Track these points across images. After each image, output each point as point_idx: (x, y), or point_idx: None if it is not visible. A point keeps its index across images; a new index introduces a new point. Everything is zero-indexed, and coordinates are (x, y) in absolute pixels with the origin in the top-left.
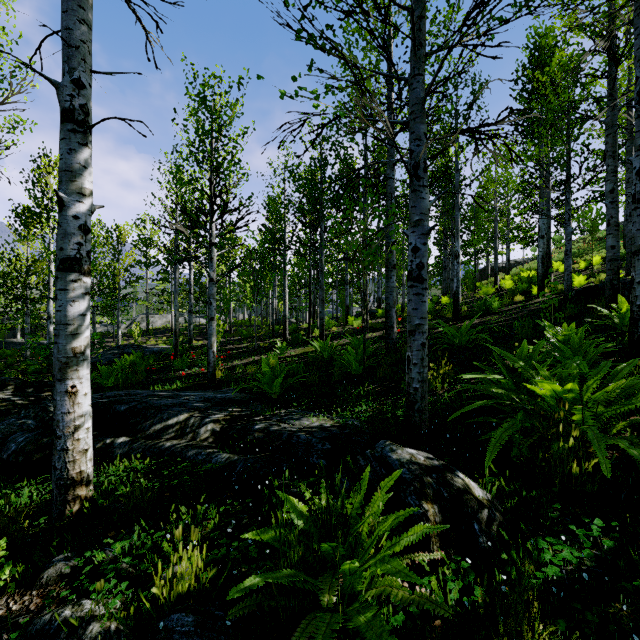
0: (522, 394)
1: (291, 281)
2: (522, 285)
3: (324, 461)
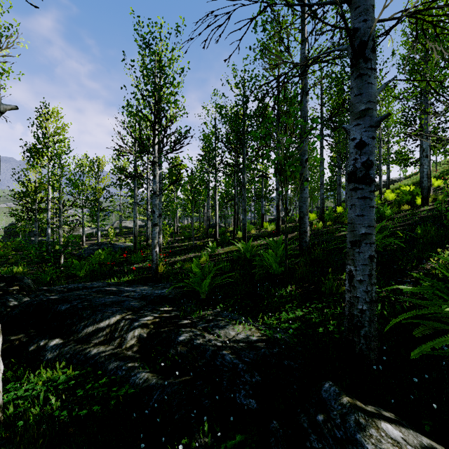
0: None
1: (221, 196)
2: (406, 197)
3: (253, 402)
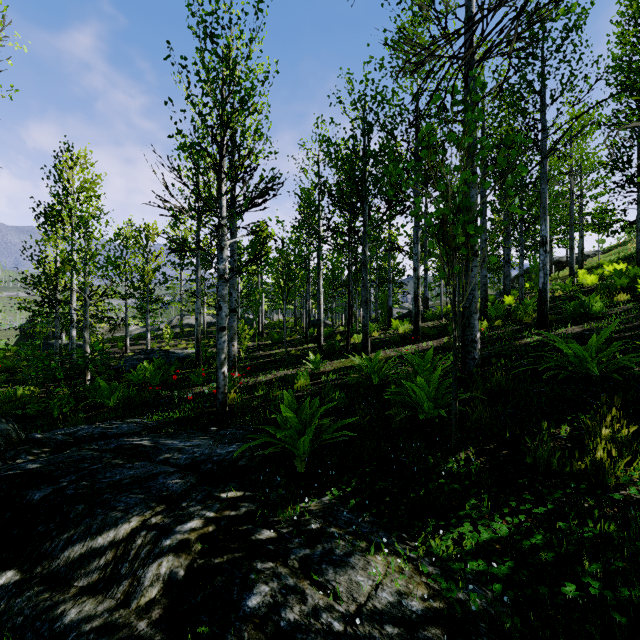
0: None
1: (326, 280)
2: (620, 280)
3: None
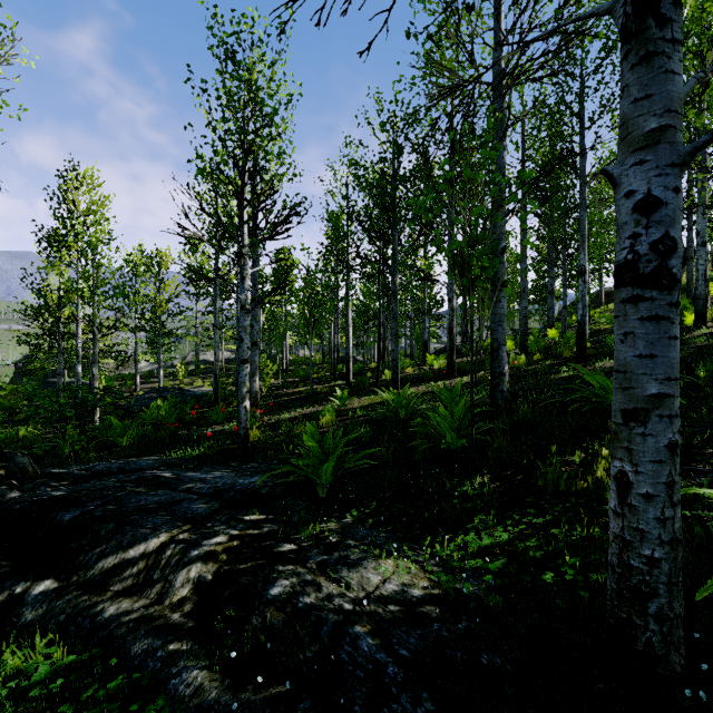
0: None
1: (357, 312)
2: None
3: None
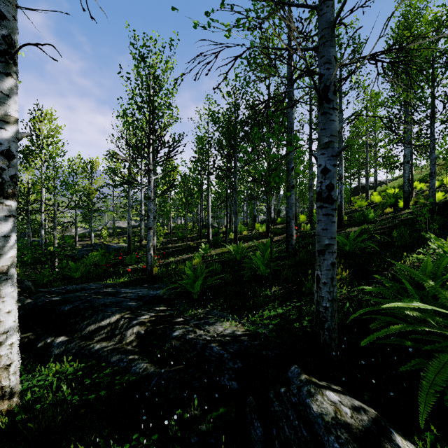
0: (433, 314)
1: (214, 197)
2: (390, 200)
3: (235, 383)
